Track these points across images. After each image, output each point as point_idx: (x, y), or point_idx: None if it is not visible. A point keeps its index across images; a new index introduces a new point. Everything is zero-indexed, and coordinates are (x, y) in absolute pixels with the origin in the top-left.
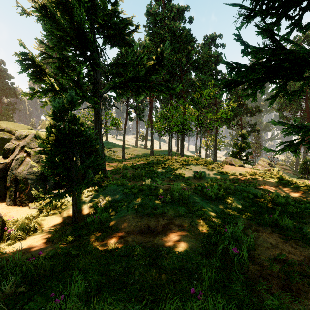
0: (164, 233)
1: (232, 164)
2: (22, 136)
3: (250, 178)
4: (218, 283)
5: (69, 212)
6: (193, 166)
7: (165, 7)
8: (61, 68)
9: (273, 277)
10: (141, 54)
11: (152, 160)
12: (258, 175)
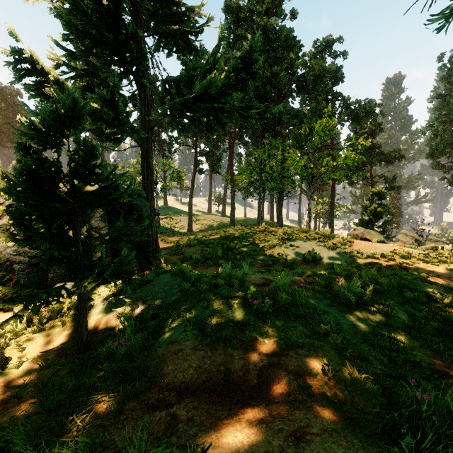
0: (264, 396)
1: (365, 239)
2: None
3: (401, 262)
4: None
5: None
6: (301, 242)
7: None
8: (90, 88)
9: None
10: (215, 54)
11: (233, 232)
12: (417, 258)
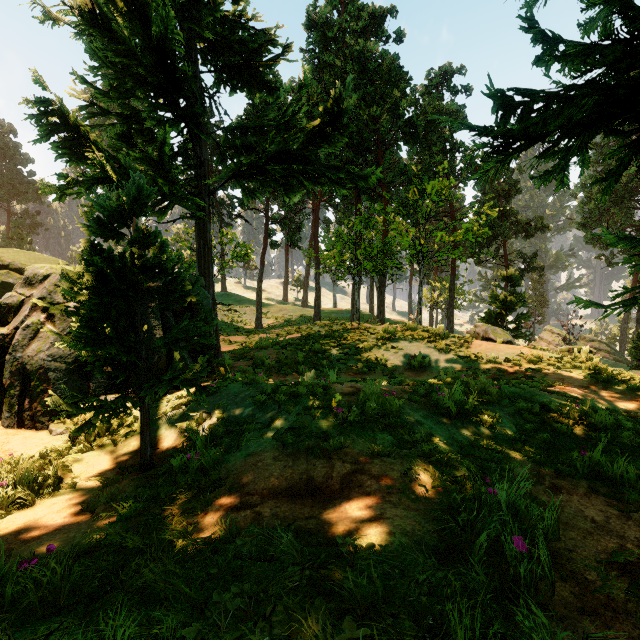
0: (346, 496)
1: (488, 339)
2: (38, 277)
3: (528, 368)
4: (485, 636)
5: (135, 444)
6: (406, 343)
7: (345, 11)
8: (126, 137)
9: (615, 613)
10: (294, 102)
11: (318, 329)
12: (547, 362)
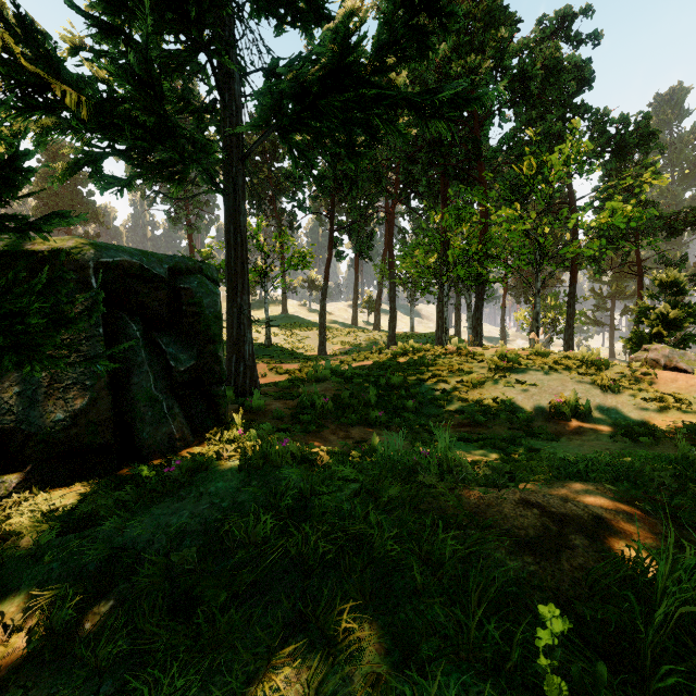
0: None
1: (676, 369)
2: None
3: None
4: None
5: None
6: (538, 374)
7: None
8: None
9: None
10: None
11: (396, 355)
12: None
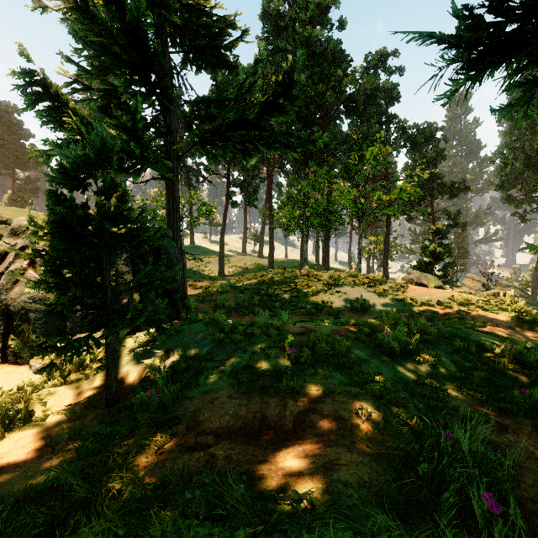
0: (299, 438)
1: (421, 284)
2: (22, 228)
3: (459, 310)
4: None
5: (105, 378)
6: (348, 287)
7: (295, 4)
8: (107, 110)
9: None
10: (251, 75)
11: (272, 276)
12: (476, 305)
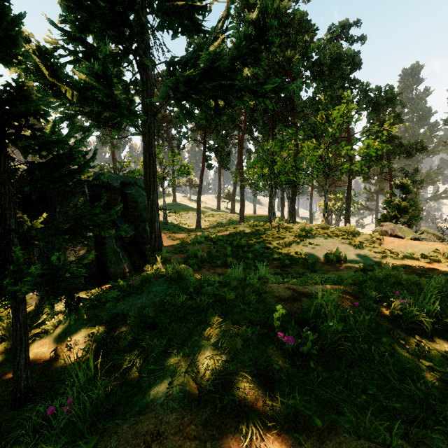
0: None
1: (396, 236)
2: None
3: None
4: None
5: (39, 350)
6: (321, 239)
7: None
8: (91, 74)
9: None
10: (223, 20)
11: (243, 228)
12: None
